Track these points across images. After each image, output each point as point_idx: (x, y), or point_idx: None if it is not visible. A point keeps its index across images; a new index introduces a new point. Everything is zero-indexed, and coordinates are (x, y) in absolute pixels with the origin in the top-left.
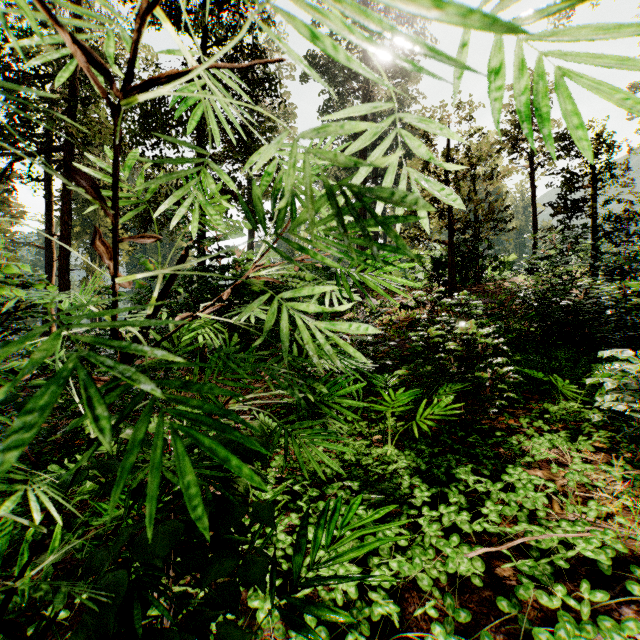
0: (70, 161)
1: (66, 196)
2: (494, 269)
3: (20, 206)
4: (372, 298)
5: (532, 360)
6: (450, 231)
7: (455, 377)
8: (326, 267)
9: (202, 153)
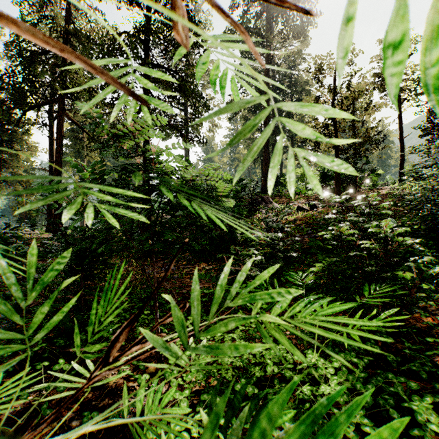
0: (61, 109)
1: (59, 133)
2: (371, 180)
3: (33, 143)
4: (274, 203)
5: (437, 257)
6: (336, 150)
7: (372, 275)
8: (240, 179)
9: (146, 93)
